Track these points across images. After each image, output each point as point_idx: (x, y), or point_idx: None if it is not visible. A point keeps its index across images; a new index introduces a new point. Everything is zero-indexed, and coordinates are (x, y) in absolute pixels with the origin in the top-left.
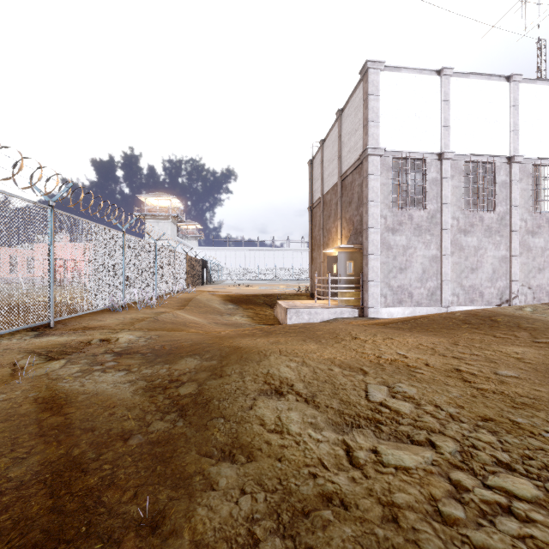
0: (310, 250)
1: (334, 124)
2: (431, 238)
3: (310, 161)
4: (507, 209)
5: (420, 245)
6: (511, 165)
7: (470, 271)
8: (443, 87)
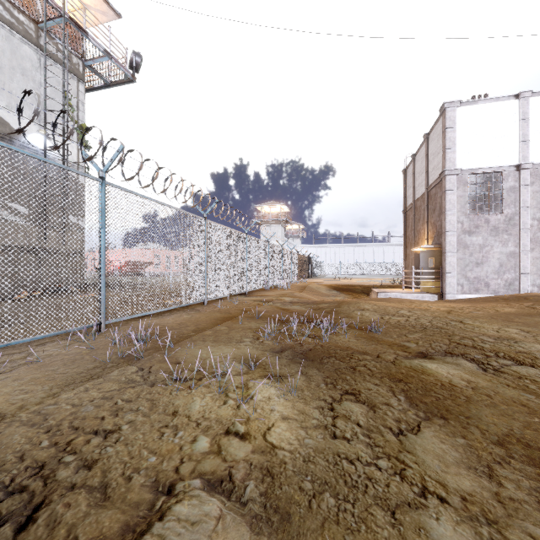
0: (404, 247)
1: (422, 143)
2: (508, 237)
3: (404, 170)
4: None
5: (497, 244)
6: None
7: None
8: (521, 108)
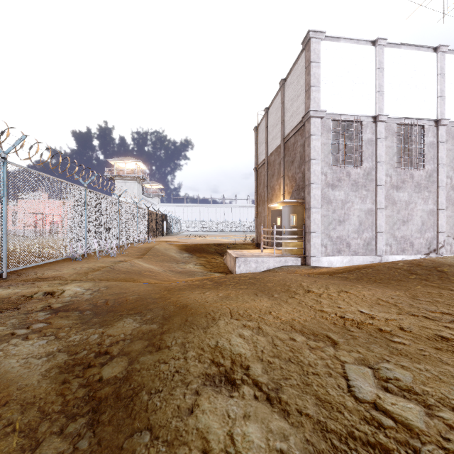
0: (256, 205)
1: (277, 93)
2: (366, 193)
3: (256, 128)
4: (434, 167)
5: (357, 200)
6: (438, 127)
7: (402, 223)
8: (377, 56)
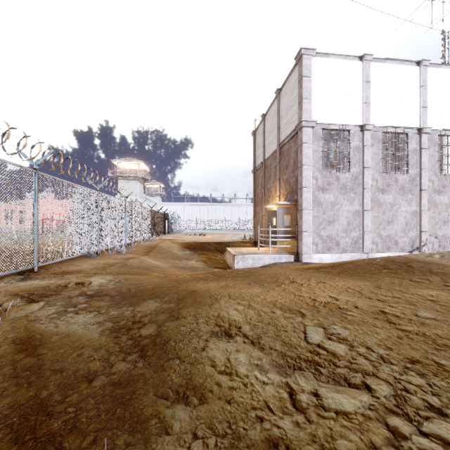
0: (254, 205)
1: (273, 101)
2: (354, 195)
3: (254, 132)
4: (417, 172)
5: (345, 202)
6: (421, 135)
7: (387, 223)
8: (364, 70)
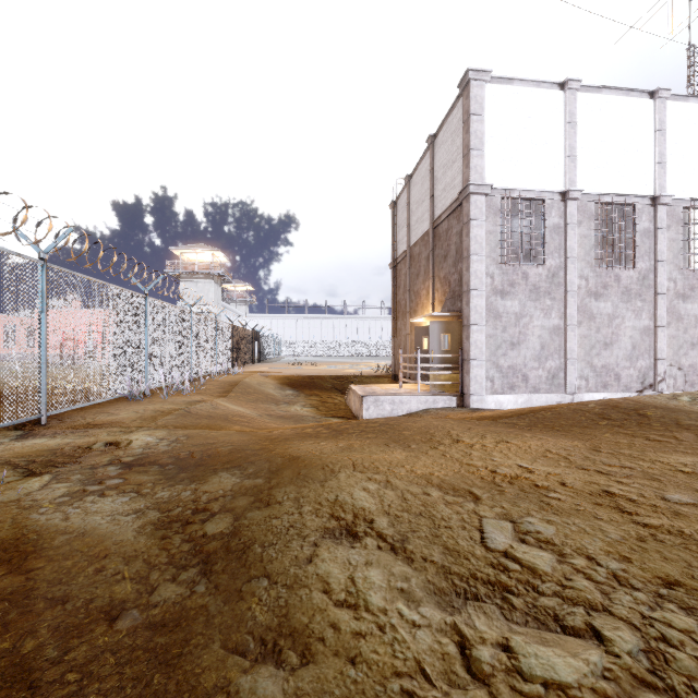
0: (393, 318)
1: (424, 155)
2: (551, 303)
3: (393, 203)
4: (651, 266)
5: (538, 313)
6: (656, 207)
7: (603, 347)
8: (567, 104)
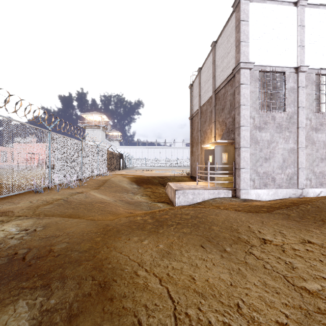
0: (191, 146)
1: (209, 54)
2: (289, 134)
3: (191, 85)
4: None
5: (281, 140)
6: None
7: (320, 160)
8: (299, 14)
